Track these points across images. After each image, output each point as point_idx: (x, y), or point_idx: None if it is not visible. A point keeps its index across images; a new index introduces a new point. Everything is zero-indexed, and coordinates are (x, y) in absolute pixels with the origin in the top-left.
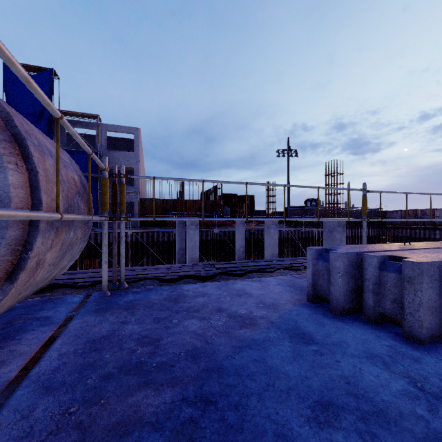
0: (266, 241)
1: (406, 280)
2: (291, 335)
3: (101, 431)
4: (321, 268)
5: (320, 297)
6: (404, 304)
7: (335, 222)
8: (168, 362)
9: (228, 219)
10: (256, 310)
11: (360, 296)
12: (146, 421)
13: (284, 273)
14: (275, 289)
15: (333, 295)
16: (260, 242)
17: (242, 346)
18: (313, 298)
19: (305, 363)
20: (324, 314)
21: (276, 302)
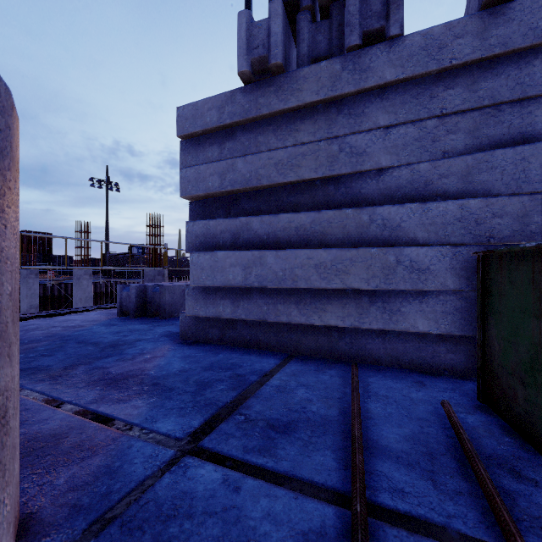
0: (76, 295)
1: (161, 294)
2: (106, 325)
3: (21, 350)
4: (126, 296)
5: (126, 313)
6: (160, 304)
7: (156, 271)
8: (35, 340)
9: (48, 267)
10: (82, 323)
11: (146, 307)
12: (41, 346)
13: (101, 310)
14: (95, 316)
15: (132, 308)
16: (64, 299)
17: (78, 331)
18: (121, 314)
19: (112, 329)
20: (127, 319)
21: (96, 320)
